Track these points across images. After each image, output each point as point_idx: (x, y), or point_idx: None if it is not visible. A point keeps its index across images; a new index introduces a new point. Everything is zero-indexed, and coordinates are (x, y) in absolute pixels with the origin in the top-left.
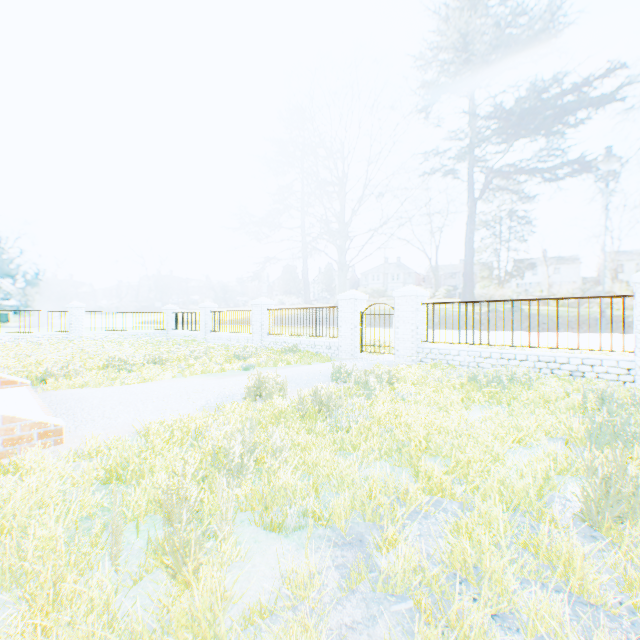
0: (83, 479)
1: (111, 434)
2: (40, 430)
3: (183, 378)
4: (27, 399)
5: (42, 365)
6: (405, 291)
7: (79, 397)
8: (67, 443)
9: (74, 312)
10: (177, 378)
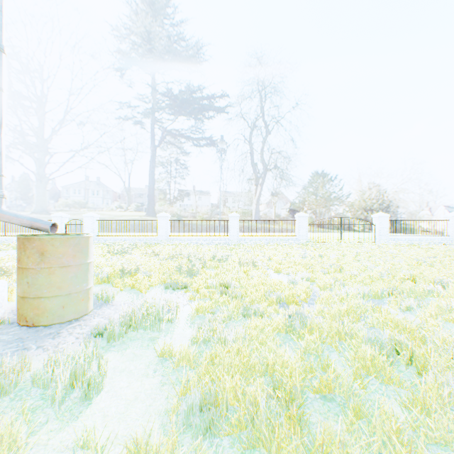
0: None
1: None
2: None
3: None
4: None
5: None
6: (89, 215)
7: None
8: None
9: None
10: None
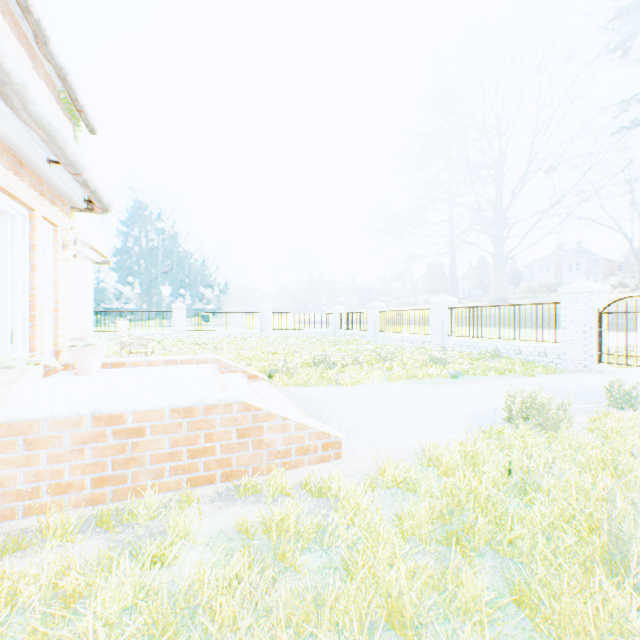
0: (413, 528)
1: (382, 453)
2: (323, 440)
3: (390, 383)
4: (276, 396)
5: (258, 360)
6: None
7: (316, 398)
8: (344, 458)
9: (264, 313)
10: (383, 382)
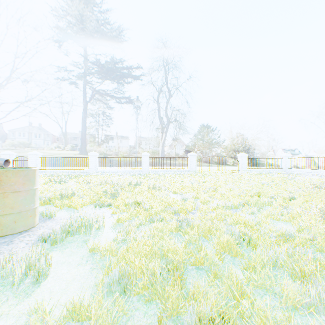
0: None
1: None
2: None
3: None
4: None
5: None
6: (33, 153)
7: None
8: None
9: None
10: None
